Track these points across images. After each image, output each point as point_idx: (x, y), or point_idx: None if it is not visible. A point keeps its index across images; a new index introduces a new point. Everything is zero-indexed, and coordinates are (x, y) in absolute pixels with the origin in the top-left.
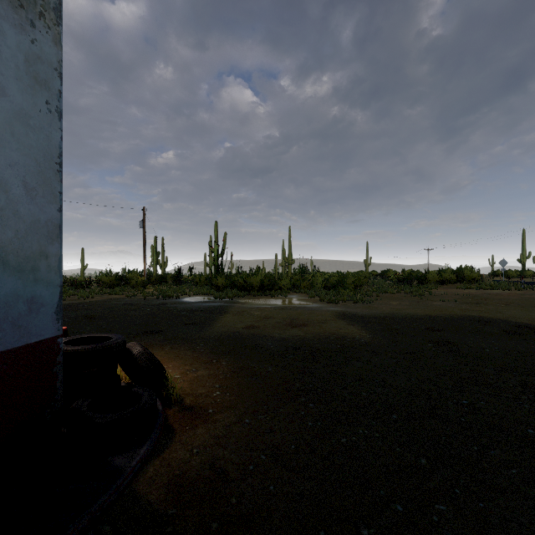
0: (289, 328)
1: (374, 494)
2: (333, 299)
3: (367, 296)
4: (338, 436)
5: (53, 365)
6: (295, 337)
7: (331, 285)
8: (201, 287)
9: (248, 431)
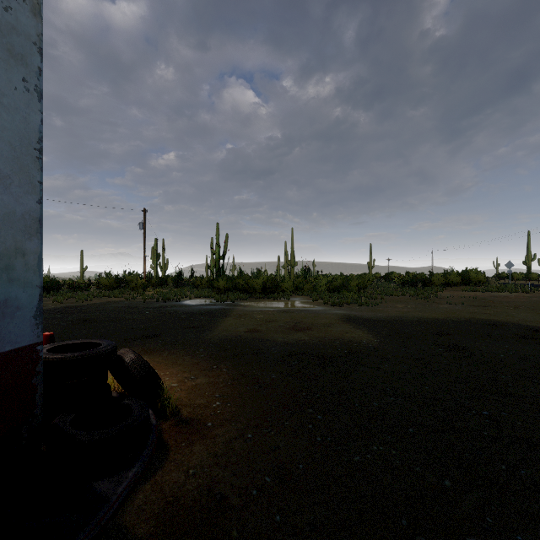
0: (293, 332)
1: (396, 525)
2: (338, 302)
3: (371, 299)
4: (351, 454)
5: (32, 376)
6: (299, 341)
7: (334, 287)
8: (202, 289)
9: (251, 448)
